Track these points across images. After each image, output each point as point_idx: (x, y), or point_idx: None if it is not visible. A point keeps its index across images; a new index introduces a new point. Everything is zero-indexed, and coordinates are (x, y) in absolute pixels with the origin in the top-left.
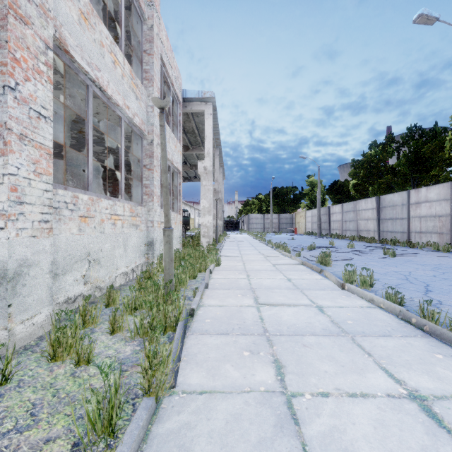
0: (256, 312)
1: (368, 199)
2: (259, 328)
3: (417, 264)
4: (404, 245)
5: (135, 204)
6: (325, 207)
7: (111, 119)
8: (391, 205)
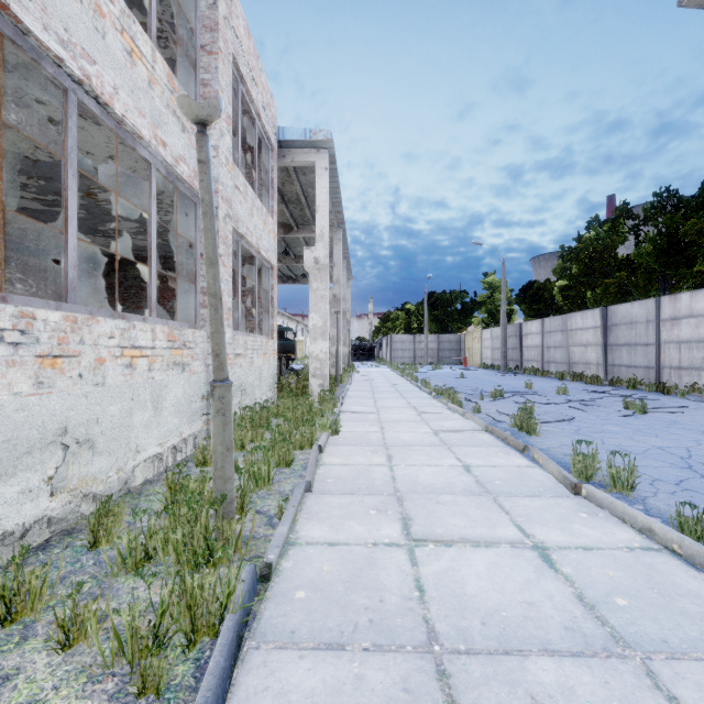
0: (406, 565)
1: (587, 312)
2: (416, 625)
3: (691, 430)
4: (651, 389)
5: (181, 325)
6: (515, 325)
7: (139, 168)
8: (627, 322)
